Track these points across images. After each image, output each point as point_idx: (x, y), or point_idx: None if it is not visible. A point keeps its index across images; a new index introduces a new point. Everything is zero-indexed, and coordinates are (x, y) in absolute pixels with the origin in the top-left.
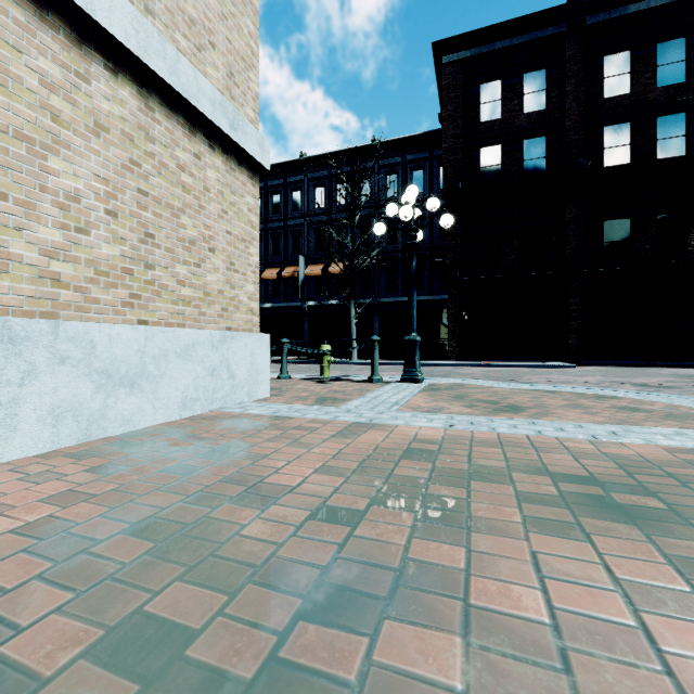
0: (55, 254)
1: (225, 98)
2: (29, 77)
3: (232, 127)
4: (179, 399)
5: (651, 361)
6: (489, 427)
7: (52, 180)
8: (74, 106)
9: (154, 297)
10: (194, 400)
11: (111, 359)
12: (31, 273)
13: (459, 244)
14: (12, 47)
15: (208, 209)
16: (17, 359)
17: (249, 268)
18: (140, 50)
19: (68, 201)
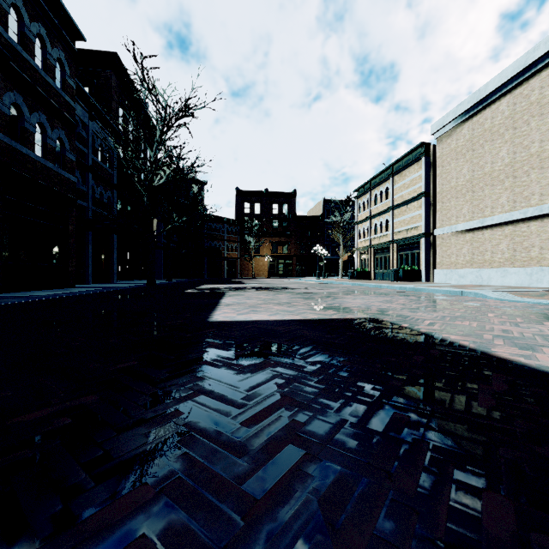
0: None
1: None
2: (548, 229)
3: None
4: None
5: None
6: (530, 289)
7: None
8: None
9: None
10: None
11: None
12: (548, 260)
13: None
14: (546, 226)
15: None
16: (543, 273)
17: None
18: None
19: None
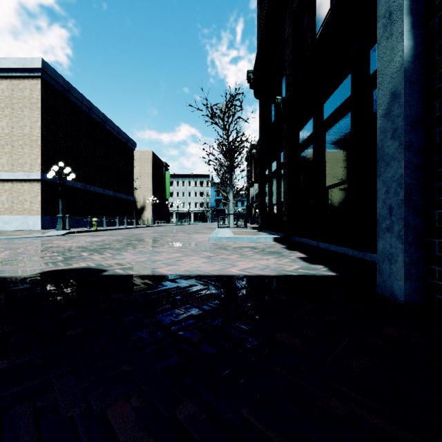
0: (1, 208)
1: (26, 172)
2: None
3: (28, 176)
4: (16, 227)
5: (338, 245)
6: None
7: (1, 200)
8: (3, 190)
9: (14, 211)
10: (19, 227)
11: (5, 220)
12: None
13: (261, 124)
14: None
15: (25, 194)
16: None
17: (38, 202)
18: (9, 177)
19: (3, 201)
